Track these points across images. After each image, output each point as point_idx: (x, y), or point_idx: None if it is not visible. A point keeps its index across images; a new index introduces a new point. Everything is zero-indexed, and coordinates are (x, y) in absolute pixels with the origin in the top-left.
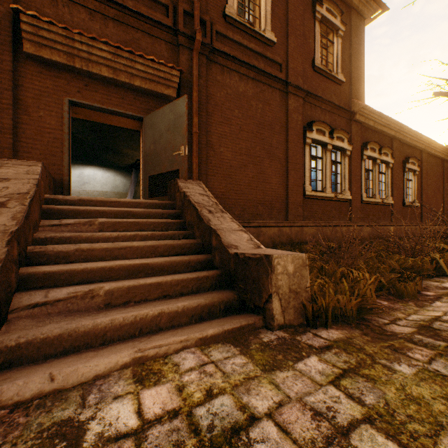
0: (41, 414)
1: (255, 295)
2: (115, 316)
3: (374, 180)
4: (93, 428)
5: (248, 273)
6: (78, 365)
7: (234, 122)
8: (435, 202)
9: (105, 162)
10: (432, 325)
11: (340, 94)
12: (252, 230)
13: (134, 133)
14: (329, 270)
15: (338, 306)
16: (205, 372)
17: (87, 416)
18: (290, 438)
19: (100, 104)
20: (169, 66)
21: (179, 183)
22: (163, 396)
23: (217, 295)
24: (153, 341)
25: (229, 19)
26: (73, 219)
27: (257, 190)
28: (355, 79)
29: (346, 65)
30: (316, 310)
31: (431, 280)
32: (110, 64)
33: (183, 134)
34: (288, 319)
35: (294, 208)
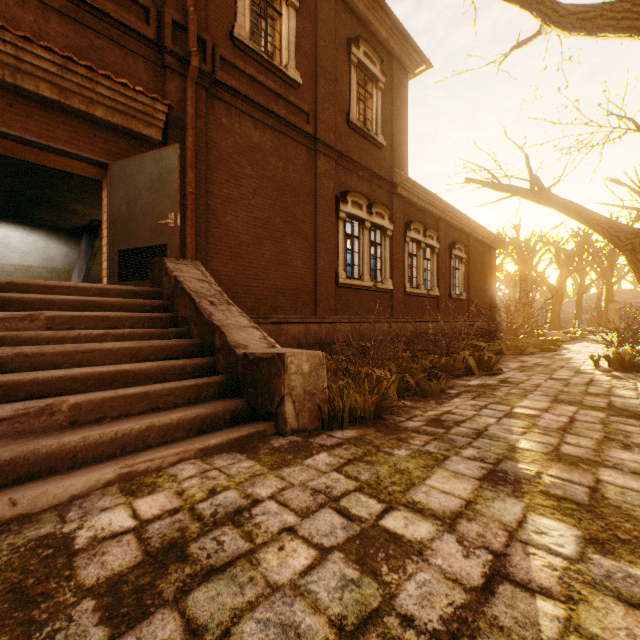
0: (9, 537)
1: (267, 399)
2: (88, 433)
3: (418, 267)
4: (83, 534)
5: (259, 376)
6: (46, 487)
7: (246, 182)
8: (482, 295)
9: (32, 220)
10: (440, 418)
11: (380, 160)
12: (270, 328)
13: (90, 182)
14: (353, 371)
15: (357, 407)
16: (208, 477)
17: (73, 528)
18: (289, 508)
19: (36, 137)
20: (151, 96)
21: (168, 264)
22: (161, 501)
23: (221, 403)
24: (143, 457)
25: (240, 43)
26: (3, 312)
27: (278, 274)
28: (397, 144)
29: (388, 125)
30: (331, 410)
31: (460, 379)
32: (54, 80)
33: (173, 197)
34: (303, 423)
35: (325, 299)
